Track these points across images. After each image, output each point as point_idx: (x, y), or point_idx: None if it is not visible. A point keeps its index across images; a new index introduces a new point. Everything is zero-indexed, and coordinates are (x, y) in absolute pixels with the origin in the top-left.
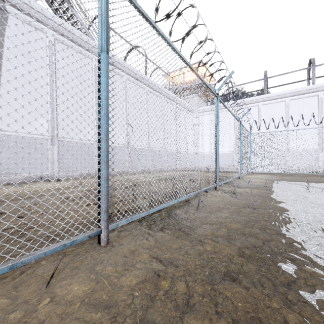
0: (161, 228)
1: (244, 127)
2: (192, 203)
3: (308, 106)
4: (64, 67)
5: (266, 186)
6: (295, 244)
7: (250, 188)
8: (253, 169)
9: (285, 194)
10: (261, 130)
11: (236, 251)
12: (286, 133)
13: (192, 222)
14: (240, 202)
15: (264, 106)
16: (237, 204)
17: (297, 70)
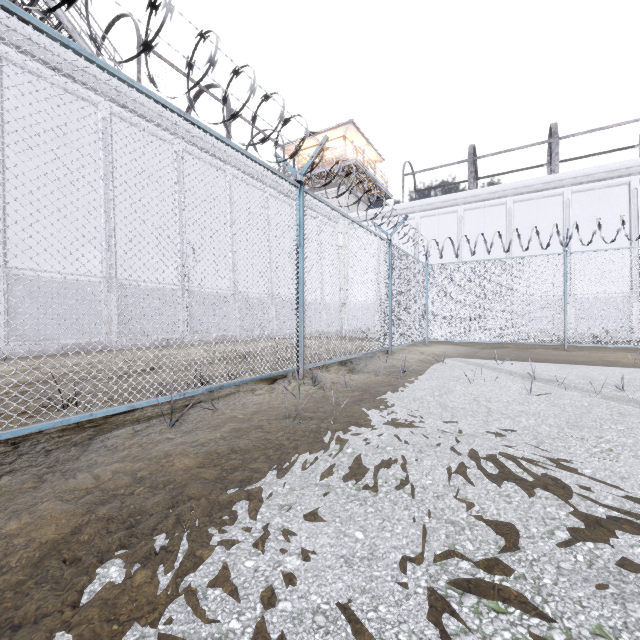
0: (2, 474)
1: (405, 253)
2: (194, 409)
3: (545, 214)
4: (26, 118)
5: (414, 368)
6: (236, 507)
7: (374, 374)
8: (432, 335)
9: (419, 387)
10: (463, 259)
11: (65, 531)
12: (490, 265)
13: (105, 456)
14: (297, 406)
15: (468, 213)
16: (286, 410)
17: (527, 146)
